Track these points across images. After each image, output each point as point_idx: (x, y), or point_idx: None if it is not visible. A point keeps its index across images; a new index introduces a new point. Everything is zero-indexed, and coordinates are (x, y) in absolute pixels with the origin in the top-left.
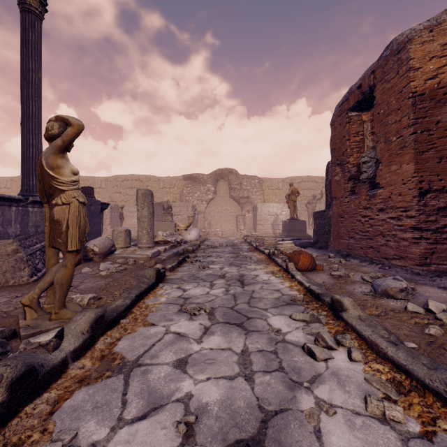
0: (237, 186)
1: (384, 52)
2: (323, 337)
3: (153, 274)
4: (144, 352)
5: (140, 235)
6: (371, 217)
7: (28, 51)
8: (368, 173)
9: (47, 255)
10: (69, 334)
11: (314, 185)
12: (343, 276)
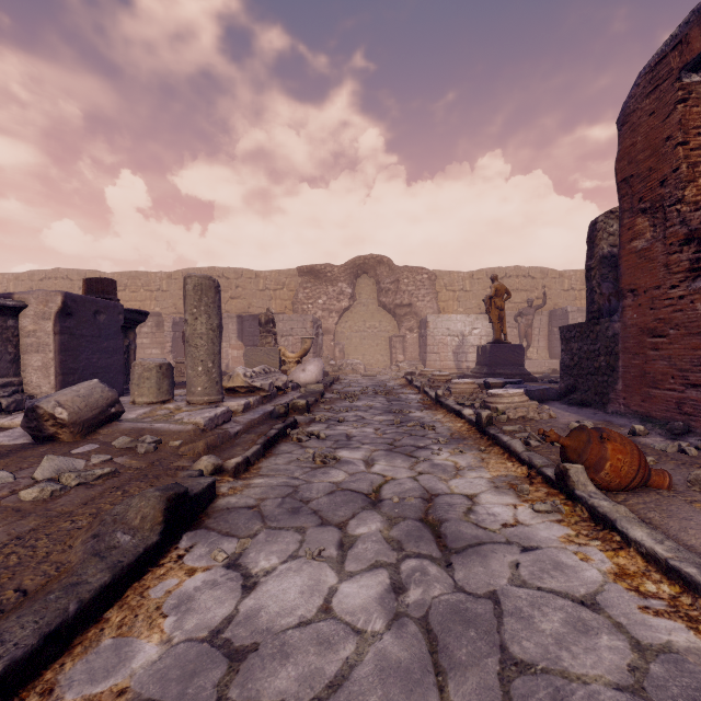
0: (392, 285)
1: None
2: None
3: (154, 512)
4: None
5: (191, 376)
6: None
7: None
8: None
9: None
10: None
11: (528, 283)
12: None
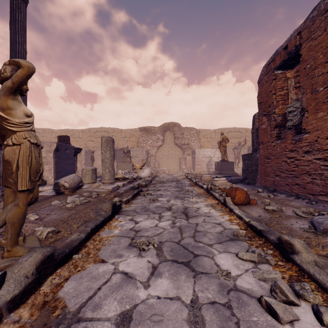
0: (180, 135)
1: (311, 14)
2: (282, 289)
3: (109, 207)
4: (88, 299)
5: (104, 173)
6: (296, 158)
7: (15, 27)
8: (293, 121)
9: (5, 193)
10: (10, 278)
11: (239, 134)
12: (276, 210)
